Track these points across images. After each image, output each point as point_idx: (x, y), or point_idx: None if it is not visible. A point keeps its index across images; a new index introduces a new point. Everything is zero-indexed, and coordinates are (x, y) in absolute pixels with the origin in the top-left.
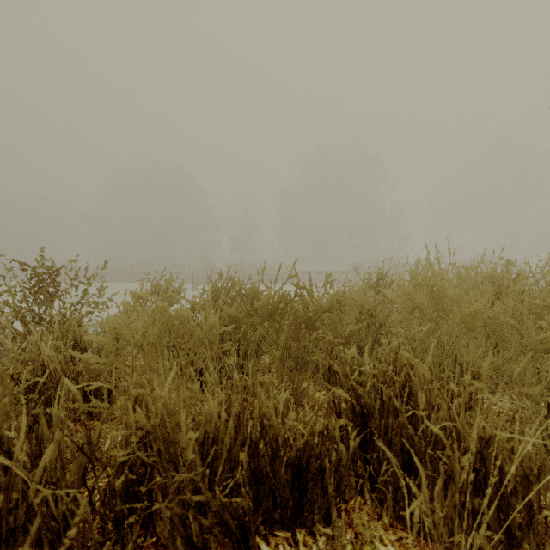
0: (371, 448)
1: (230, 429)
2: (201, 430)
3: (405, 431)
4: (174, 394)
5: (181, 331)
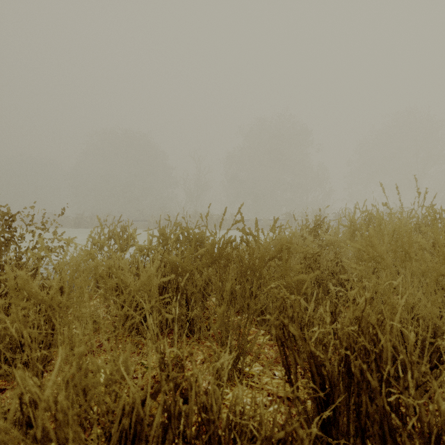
0: (335, 428)
1: (157, 422)
2: (115, 428)
3: (386, 421)
4: (61, 396)
5: (113, 282)
